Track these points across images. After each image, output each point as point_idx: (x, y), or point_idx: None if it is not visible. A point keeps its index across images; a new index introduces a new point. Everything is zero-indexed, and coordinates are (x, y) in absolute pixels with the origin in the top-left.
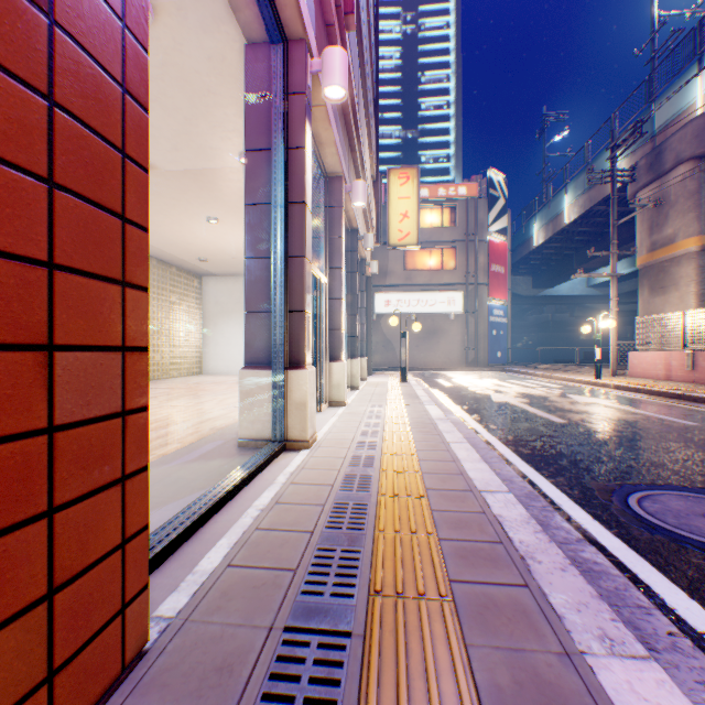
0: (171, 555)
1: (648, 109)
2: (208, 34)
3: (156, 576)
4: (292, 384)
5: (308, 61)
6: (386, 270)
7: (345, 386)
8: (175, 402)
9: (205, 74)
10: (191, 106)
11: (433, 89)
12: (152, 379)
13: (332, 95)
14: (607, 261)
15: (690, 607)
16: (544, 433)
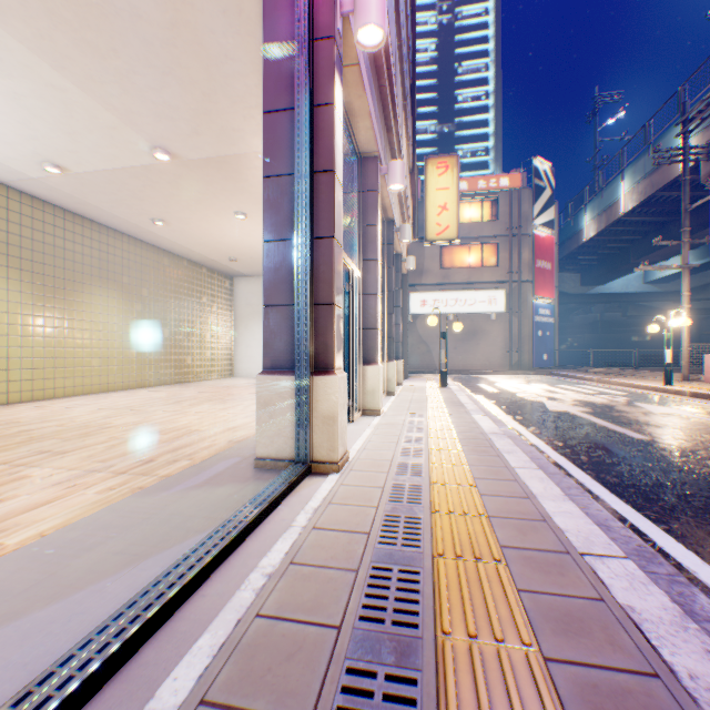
0: (120, 668)
1: None
2: None
3: None
4: (318, 393)
5: None
6: (421, 268)
7: (380, 392)
8: (199, 408)
9: (220, 34)
10: (208, 77)
11: (470, 80)
12: (183, 382)
13: (366, 40)
14: (669, 254)
15: None
16: (626, 453)
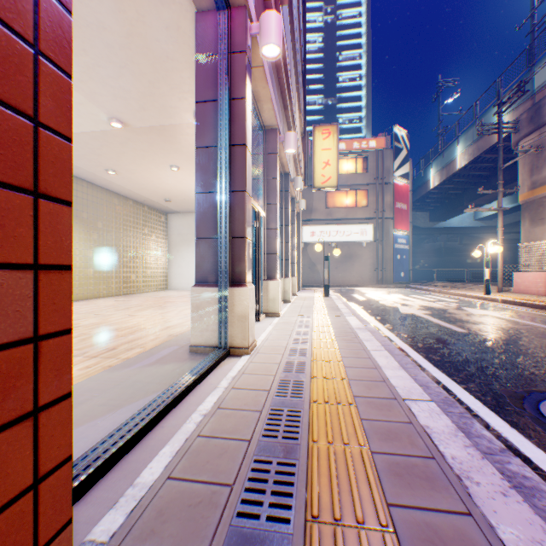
0: (116, 464)
1: (528, 72)
2: (165, 6)
3: (98, 489)
4: (234, 300)
5: (249, 25)
6: (311, 208)
7: (279, 300)
8: (144, 312)
9: (164, 42)
10: (153, 71)
11: (348, 65)
12: (129, 293)
13: (268, 53)
14: (491, 199)
15: None
16: (449, 341)
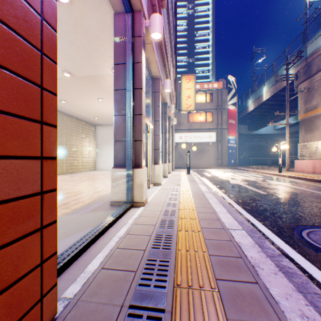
0: (74, 262)
1: (304, 46)
2: (96, 9)
3: (65, 274)
4: (136, 175)
5: (144, 21)
6: (180, 122)
7: (161, 176)
8: (83, 183)
9: (95, 29)
10: (89, 45)
11: (201, 39)
12: (73, 172)
13: (155, 37)
14: (283, 118)
15: None
16: (256, 199)
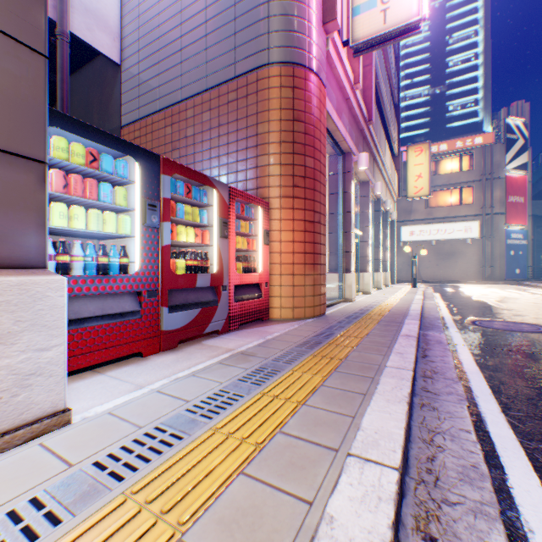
0: None
1: None
2: None
3: None
4: (346, 278)
5: (352, 158)
6: (410, 209)
7: (370, 284)
8: None
9: None
10: None
11: (460, 47)
12: None
13: (361, 168)
14: None
15: (453, 330)
16: (478, 308)
